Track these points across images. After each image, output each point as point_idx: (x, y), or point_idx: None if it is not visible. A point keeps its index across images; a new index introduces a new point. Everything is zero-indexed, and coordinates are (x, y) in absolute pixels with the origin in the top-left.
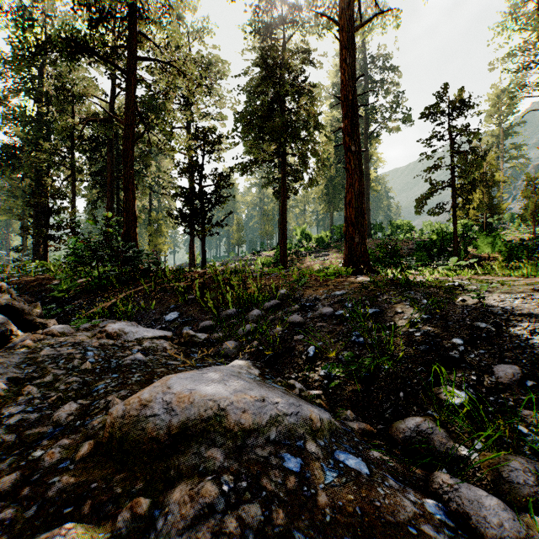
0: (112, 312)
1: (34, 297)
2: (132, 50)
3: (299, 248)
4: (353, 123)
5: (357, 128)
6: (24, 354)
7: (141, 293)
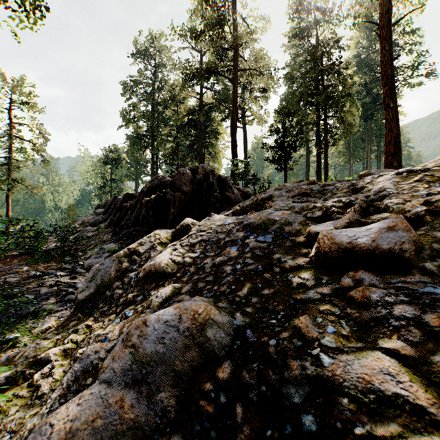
0: None
1: None
2: (236, 67)
3: None
4: (391, 88)
5: (394, 91)
6: None
7: None
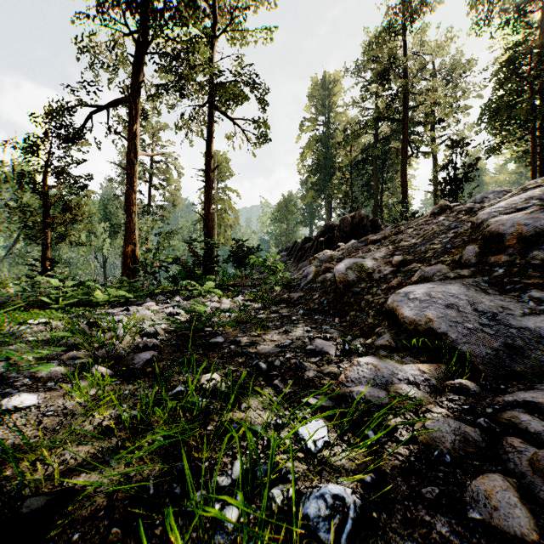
0: None
1: None
2: (406, 106)
3: None
4: None
5: None
6: None
7: None
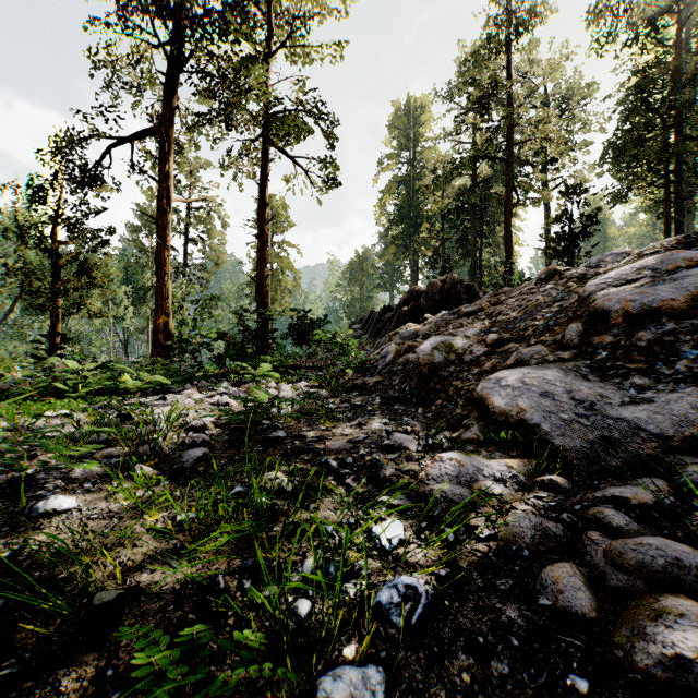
0: None
1: None
2: (510, 142)
3: None
4: None
5: None
6: None
7: None
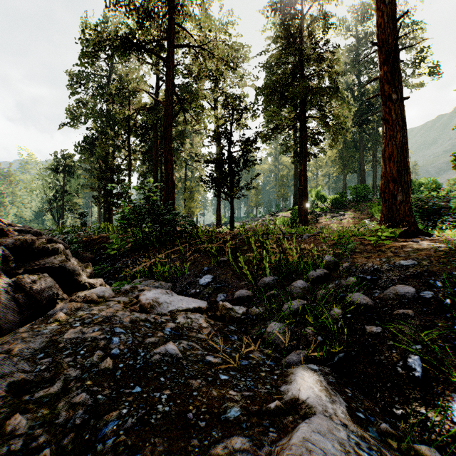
0: (152, 271)
1: (93, 254)
2: (171, 40)
3: (314, 209)
4: (393, 68)
5: (399, 73)
6: (47, 336)
7: (177, 253)
